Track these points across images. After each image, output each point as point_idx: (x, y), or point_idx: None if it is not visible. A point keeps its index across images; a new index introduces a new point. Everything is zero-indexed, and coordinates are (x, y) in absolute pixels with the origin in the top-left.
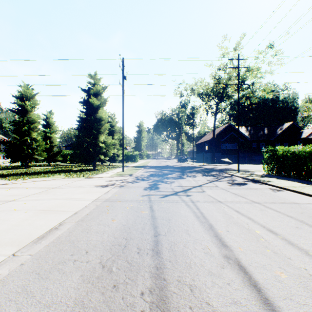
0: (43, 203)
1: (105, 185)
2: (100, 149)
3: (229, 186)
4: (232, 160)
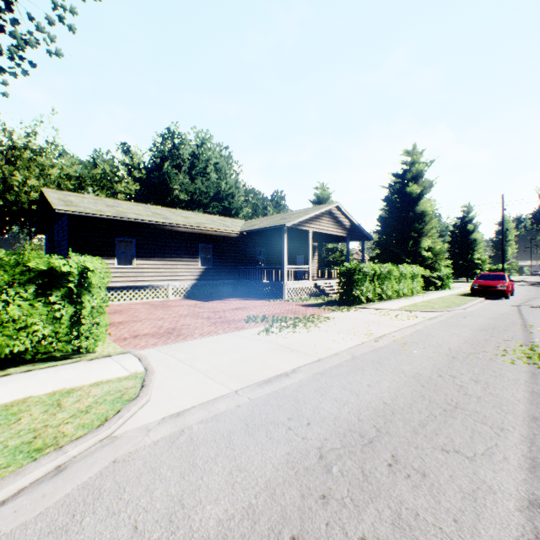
0: None
1: None
2: (475, 265)
3: None
4: None
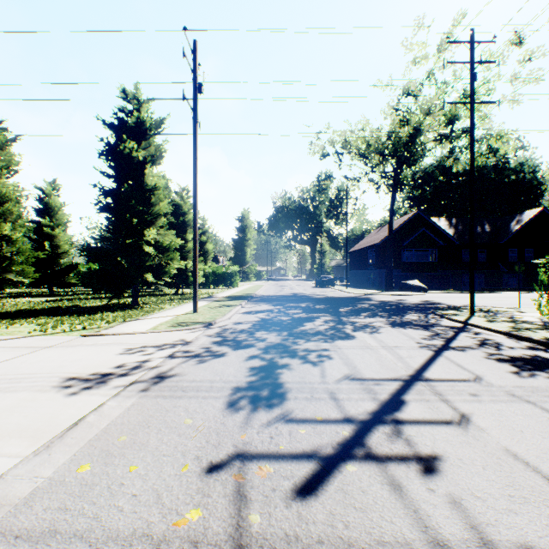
0: None
1: (103, 372)
2: (144, 260)
3: (523, 381)
4: (422, 283)
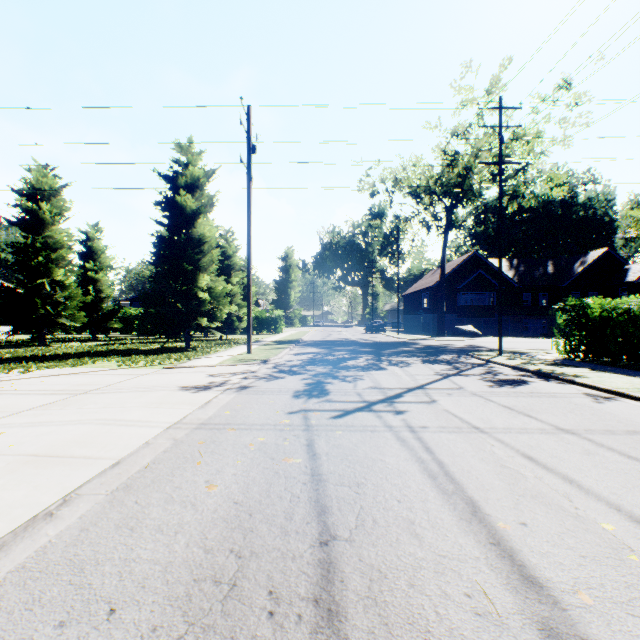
0: (42, 433)
1: (204, 384)
2: (199, 306)
3: (489, 389)
4: (480, 329)
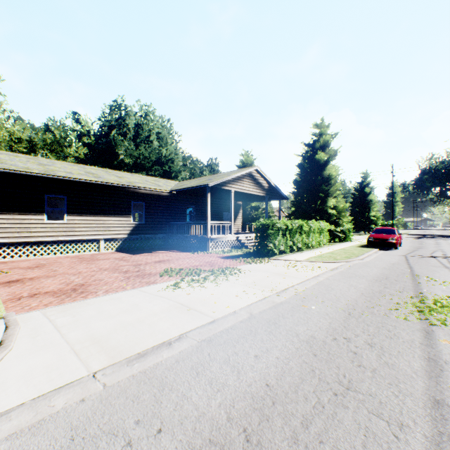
0: None
1: None
2: (371, 221)
3: None
4: None
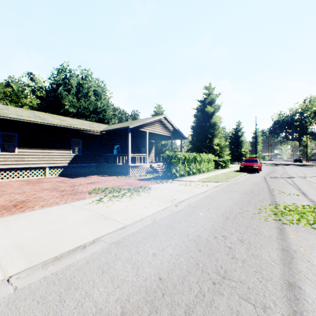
0: None
1: None
2: (242, 155)
3: (301, 167)
4: None
